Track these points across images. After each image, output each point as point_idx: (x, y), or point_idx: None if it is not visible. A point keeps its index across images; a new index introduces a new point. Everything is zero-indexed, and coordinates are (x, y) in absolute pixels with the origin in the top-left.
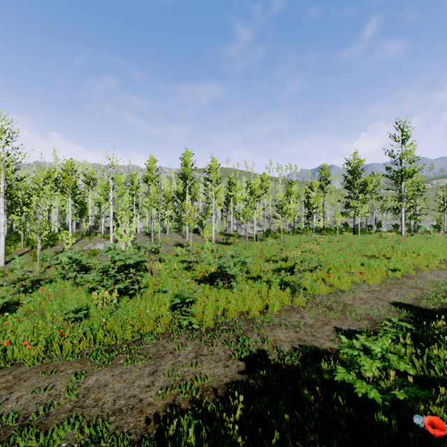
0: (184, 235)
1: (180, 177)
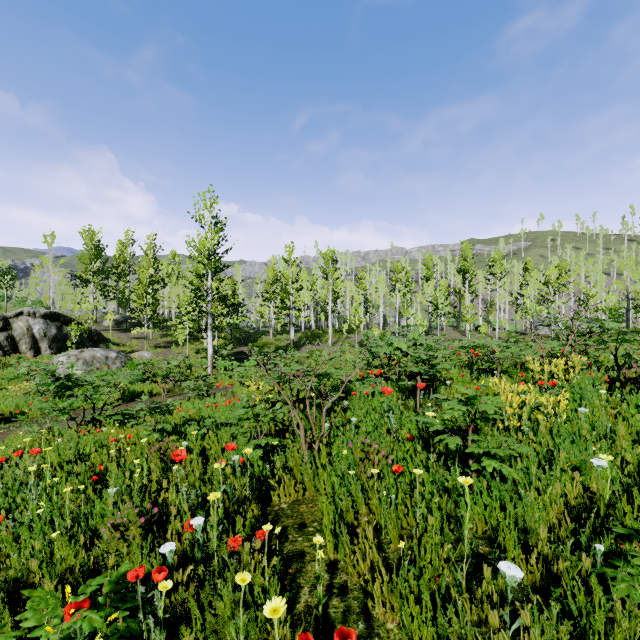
0: (464, 333)
1: (459, 272)
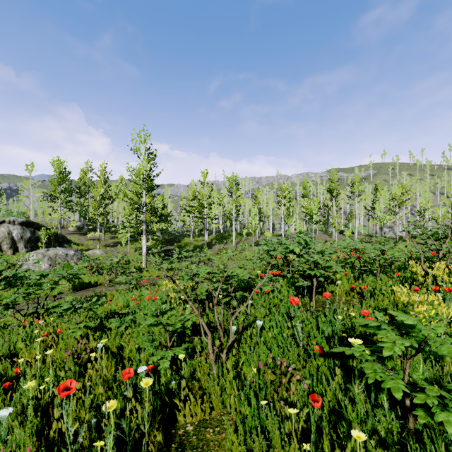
0: (331, 235)
1: (328, 191)
